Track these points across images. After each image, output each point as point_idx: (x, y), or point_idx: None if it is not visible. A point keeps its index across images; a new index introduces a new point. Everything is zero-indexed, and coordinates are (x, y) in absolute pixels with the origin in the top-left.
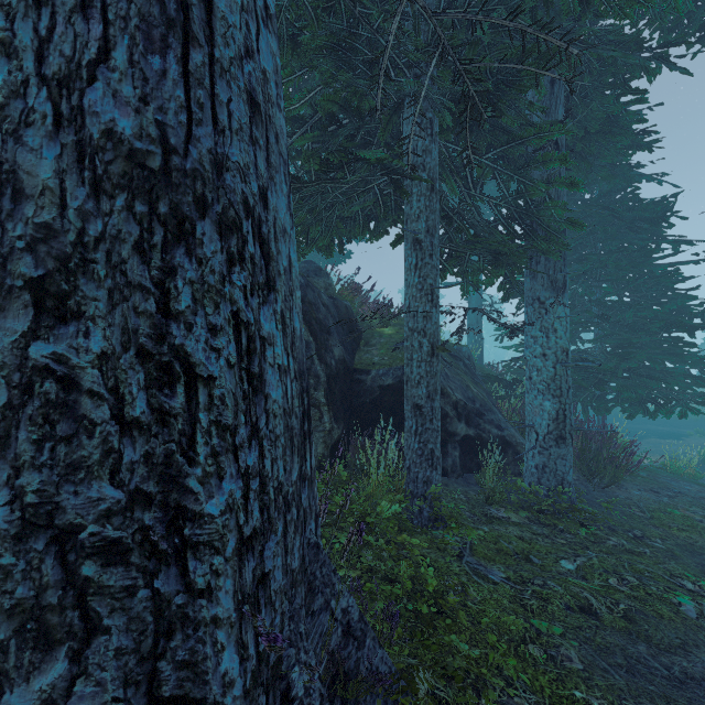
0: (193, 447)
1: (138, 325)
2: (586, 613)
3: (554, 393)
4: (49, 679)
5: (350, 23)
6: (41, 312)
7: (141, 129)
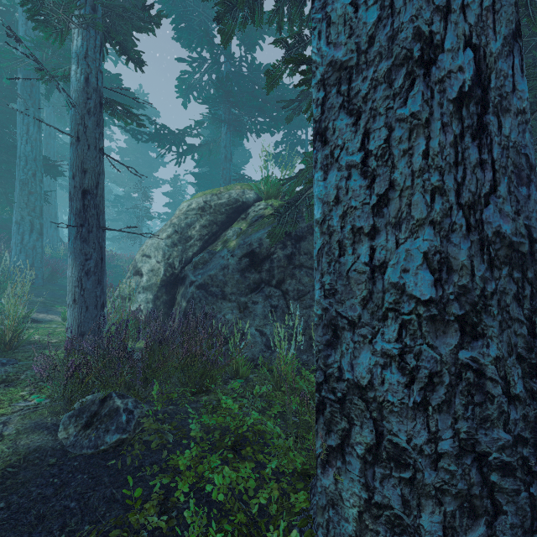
0: None
1: (516, 341)
2: None
3: None
4: (475, 535)
5: None
6: (463, 334)
7: (515, 230)
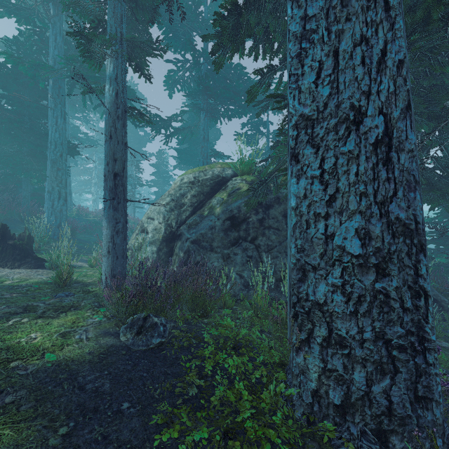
0: (427, 318)
1: (407, 278)
2: None
3: None
4: (384, 384)
5: None
6: (377, 274)
7: (407, 216)
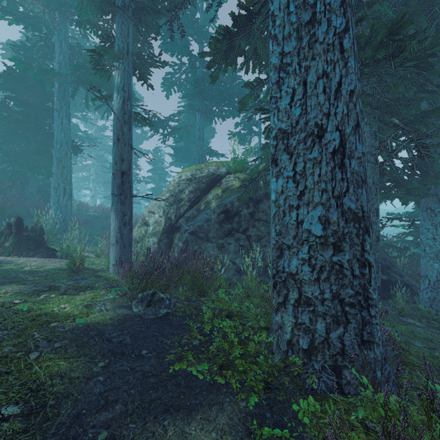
0: (370, 282)
1: (356, 253)
2: None
3: None
4: (339, 331)
5: None
6: (334, 250)
7: (356, 207)
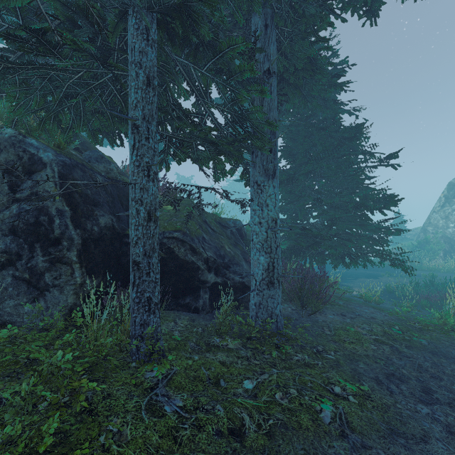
0: None
1: None
2: (235, 435)
3: (266, 251)
4: None
5: None
6: None
7: None
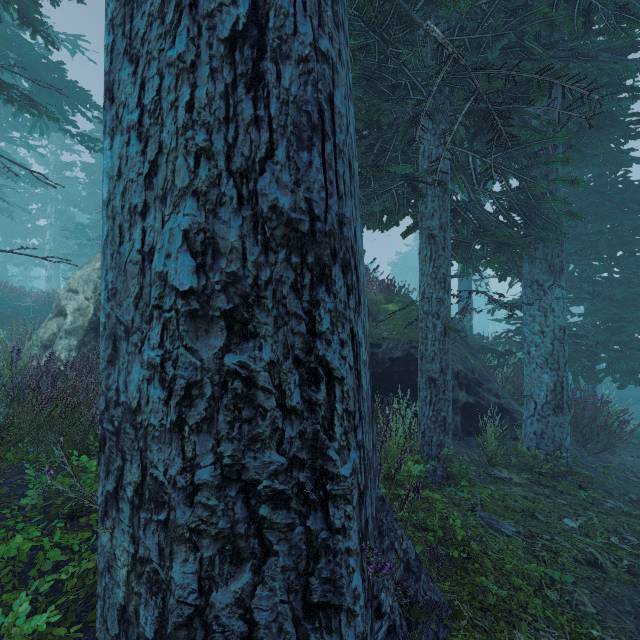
0: (332, 428)
1: (294, 342)
2: (593, 565)
3: (552, 367)
4: (239, 584)
5: (381, 59)
6: (231, 333)
7: (295, 204)
